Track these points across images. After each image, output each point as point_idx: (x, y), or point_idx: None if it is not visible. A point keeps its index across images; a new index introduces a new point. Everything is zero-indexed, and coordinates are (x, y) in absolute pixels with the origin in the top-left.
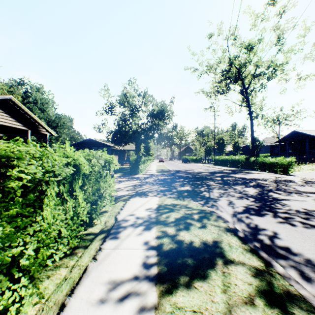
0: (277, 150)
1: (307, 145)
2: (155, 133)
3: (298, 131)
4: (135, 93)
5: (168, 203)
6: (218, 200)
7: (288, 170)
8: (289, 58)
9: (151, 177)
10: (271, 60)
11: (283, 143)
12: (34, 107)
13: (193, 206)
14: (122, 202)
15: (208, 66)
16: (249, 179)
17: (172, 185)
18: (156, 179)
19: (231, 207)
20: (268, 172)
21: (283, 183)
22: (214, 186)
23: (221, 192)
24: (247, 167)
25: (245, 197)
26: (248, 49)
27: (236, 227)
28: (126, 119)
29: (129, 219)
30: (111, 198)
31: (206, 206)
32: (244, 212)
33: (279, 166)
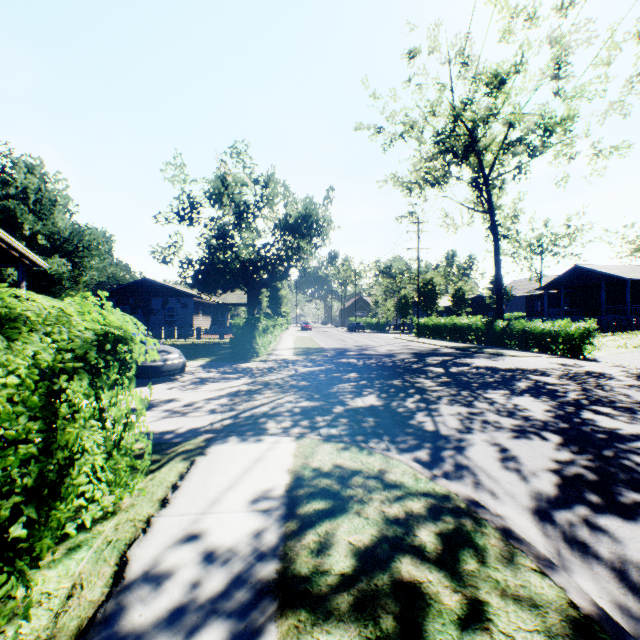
0: (540, 306)
1: (603, 295)
2: (292, 266)
3: (585, 267)
4: (246, 176)
5: (325, 463)
6: (466, 445)
7: (582, 349)
8: (576, 110)
9: (280, 369)
10: (540, 113)
11: (553, 291)
12: (20, 207)
13: (405, 480)
14: (179, 462)
15: (407, 123)
16: (510, 372)
17: (332, 391)
18: (293, 375)
19: (517, 477)
20: (538, 353)
21: (592, 383)
22: (438, 394)
23: (461, 412)
24: (488, 341)
25: (533, 431)
26: (493, 86)
27: (605, 611)
28: (225, 235)
29: (172, 571)
30: (124, 466)
31: (445, 479)
32: (566, 497)
33: (563, 340)
